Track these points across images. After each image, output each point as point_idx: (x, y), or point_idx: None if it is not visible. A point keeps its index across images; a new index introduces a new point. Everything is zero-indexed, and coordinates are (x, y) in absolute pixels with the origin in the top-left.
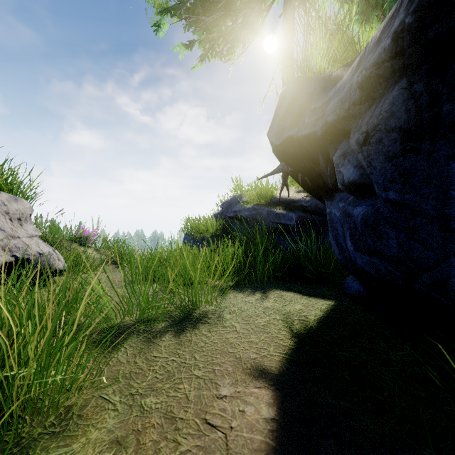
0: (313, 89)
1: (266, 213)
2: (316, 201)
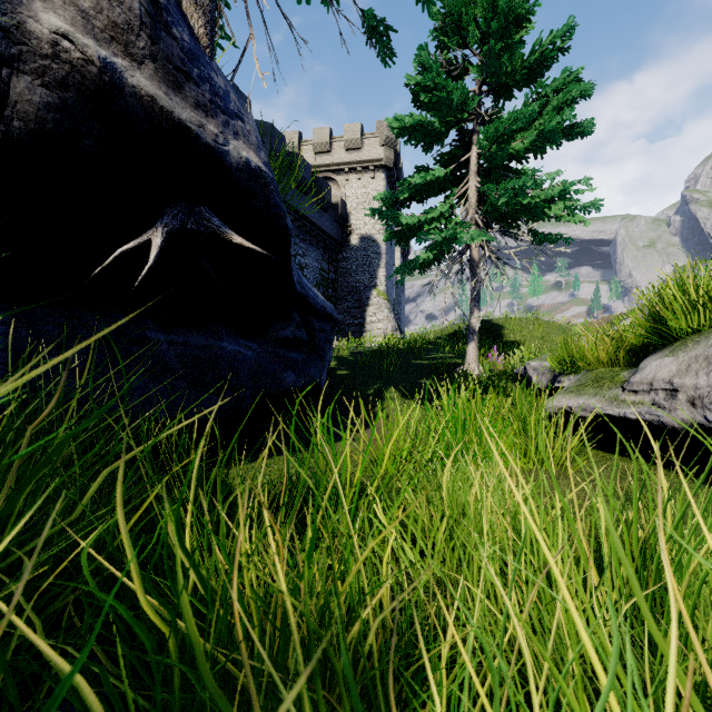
0: None
1: None
2: None
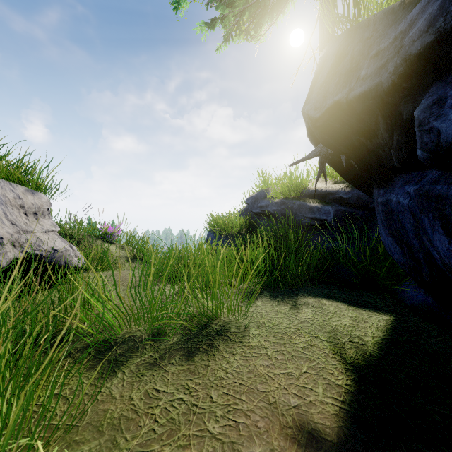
0: (372, 32)
1: (298, 207)
2: (359, 192)
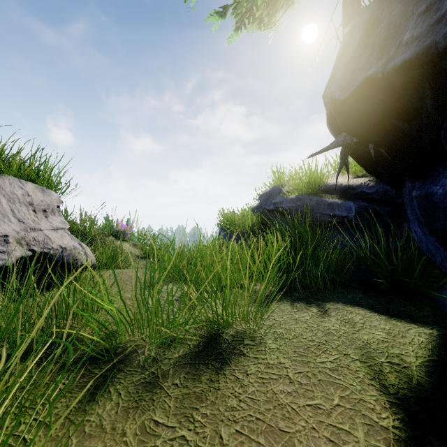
0: None
1: (315, 203)
2: (384, 186)
